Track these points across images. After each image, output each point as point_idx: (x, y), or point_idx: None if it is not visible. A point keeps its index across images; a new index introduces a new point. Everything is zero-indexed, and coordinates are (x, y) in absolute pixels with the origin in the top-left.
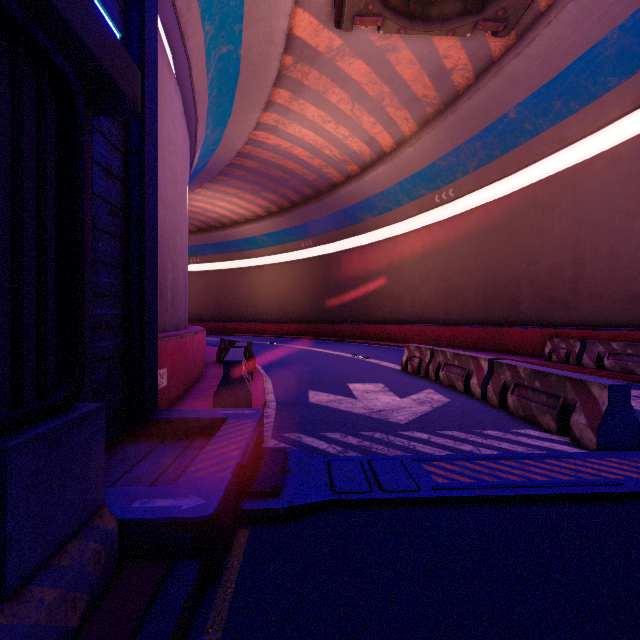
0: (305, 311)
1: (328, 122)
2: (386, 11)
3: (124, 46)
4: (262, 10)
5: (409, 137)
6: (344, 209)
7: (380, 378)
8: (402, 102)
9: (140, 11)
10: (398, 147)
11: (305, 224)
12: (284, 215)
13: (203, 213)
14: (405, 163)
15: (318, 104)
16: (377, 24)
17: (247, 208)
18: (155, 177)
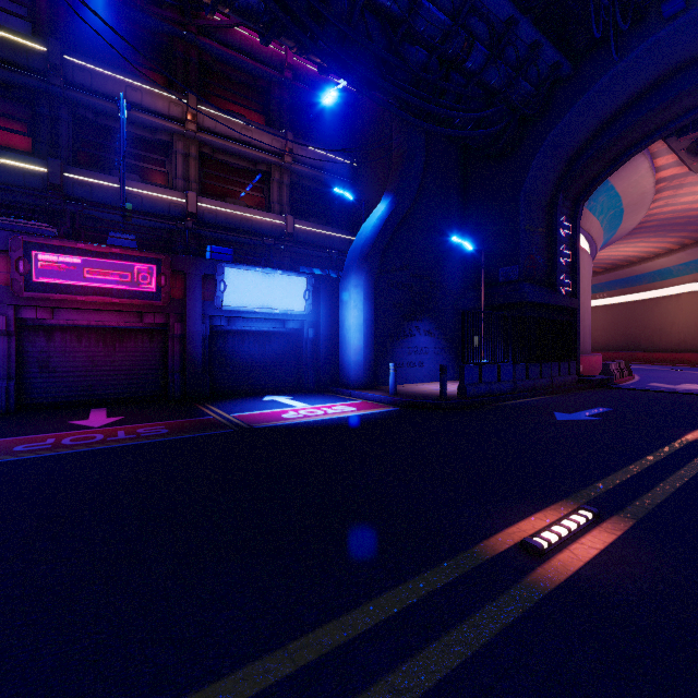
0: None
1: None
2: None
3: (571, 282)
4: (633, 192)
5: None
6: None
7: None
8: None
9: (575, 272)
10: None
11: None
12: None
13: (608, 258)
14: None
15: None
16: None
17: (655, 246)
18: (579, 312)
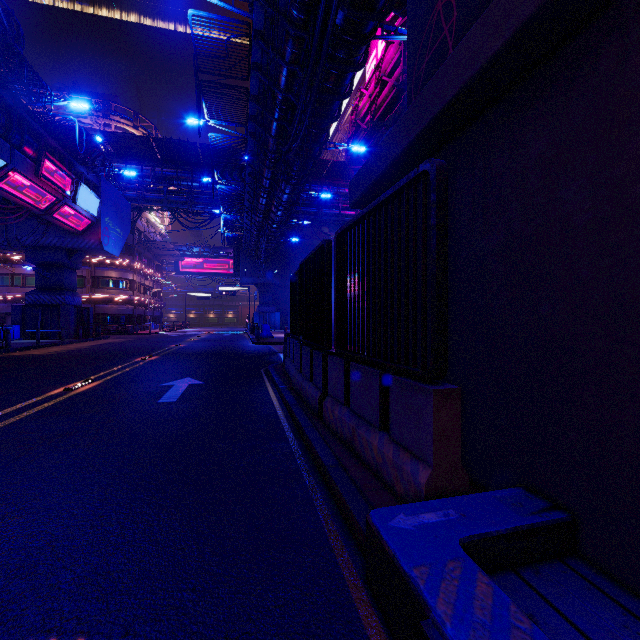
0: None
1: None
2: None
3: None
4: None
5: None
6: None
7: None
8: None
9: None
10: None
11: None
12: None
13: None
14: None
15: None
16: None
17: None
18: None
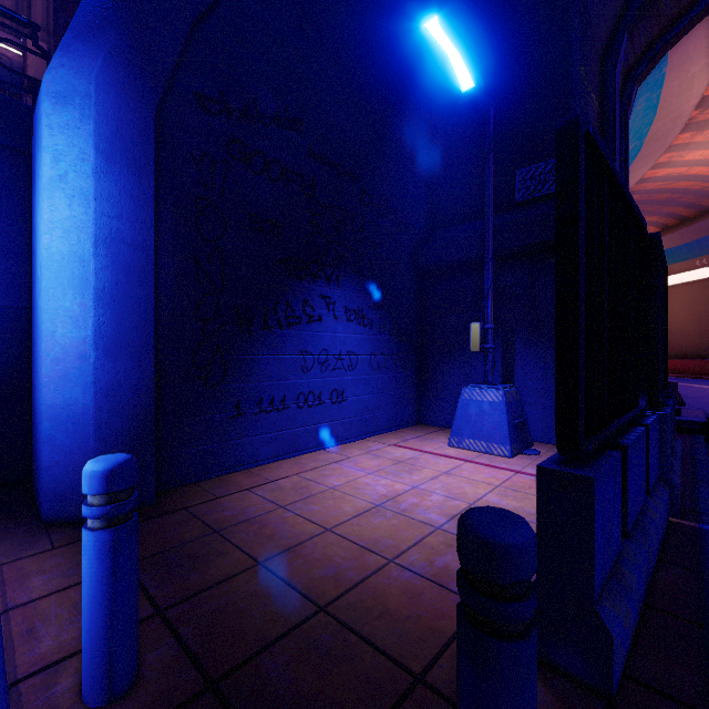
0: (701, 345)
1: None
2: None
3: None
4: (672, 108)
5: None
6: None
7: None
8: None
9: None
10: None
11: (702, 239)
12: (668, 234)
13: None
14: None
15: None
16: None
17: None
18: None
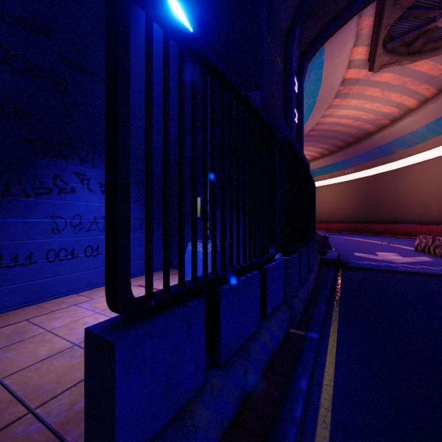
0: (348, 215)
1: (365, 103)
2: (401, 57)
3: None
4: (329, 82)
5: (431, 97)
6: (378, 147)
7: (396, 252)
8: (422, 81)
9: (301, 136)
10: (422, 104)
11: (348, 159)
12: (333, 155)
13: None
14: (429, 113)
15: (358, 98)
16: (395, 65)
17: (308, 154)
18: None
